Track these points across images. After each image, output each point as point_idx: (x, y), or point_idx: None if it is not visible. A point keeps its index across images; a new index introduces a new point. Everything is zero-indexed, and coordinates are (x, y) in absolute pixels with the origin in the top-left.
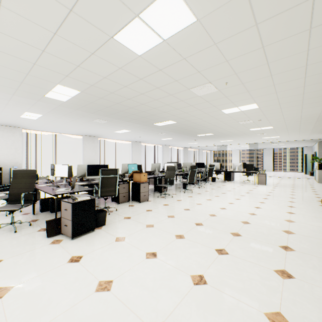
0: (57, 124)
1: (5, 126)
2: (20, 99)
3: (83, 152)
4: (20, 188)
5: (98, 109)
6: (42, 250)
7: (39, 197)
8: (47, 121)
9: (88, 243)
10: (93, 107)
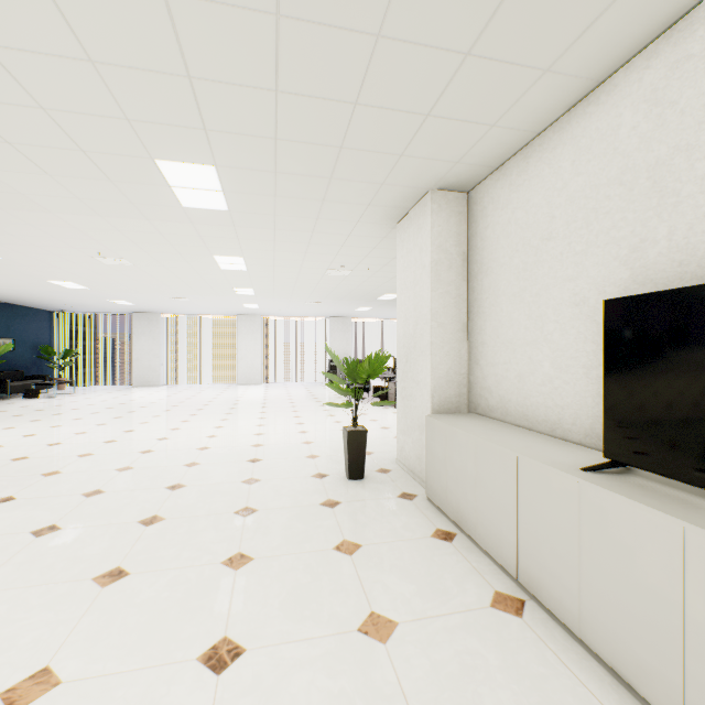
0: (384, 312)
1: (339, 317)
2: (359, 302)
3: None
4: None
5: None
6: (378, 409)
7: (370, 389)
8: (375, 311)
9: None
10: None
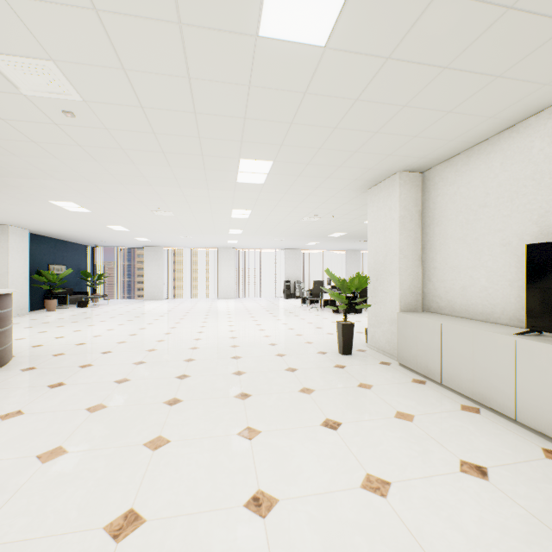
0: (327, 245)
1: (291, 249)
2: (313, 238)
3: (346, 267)
4: (317, 290)
5: (359, 237)
6: (332, 315)
7: (318, 302)
8: (321, 244)
9: (352, 316)
10: (355, 237)
